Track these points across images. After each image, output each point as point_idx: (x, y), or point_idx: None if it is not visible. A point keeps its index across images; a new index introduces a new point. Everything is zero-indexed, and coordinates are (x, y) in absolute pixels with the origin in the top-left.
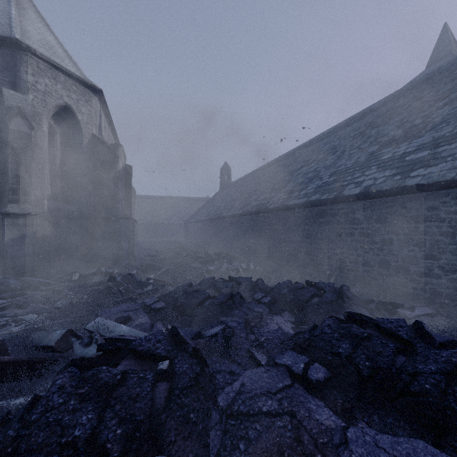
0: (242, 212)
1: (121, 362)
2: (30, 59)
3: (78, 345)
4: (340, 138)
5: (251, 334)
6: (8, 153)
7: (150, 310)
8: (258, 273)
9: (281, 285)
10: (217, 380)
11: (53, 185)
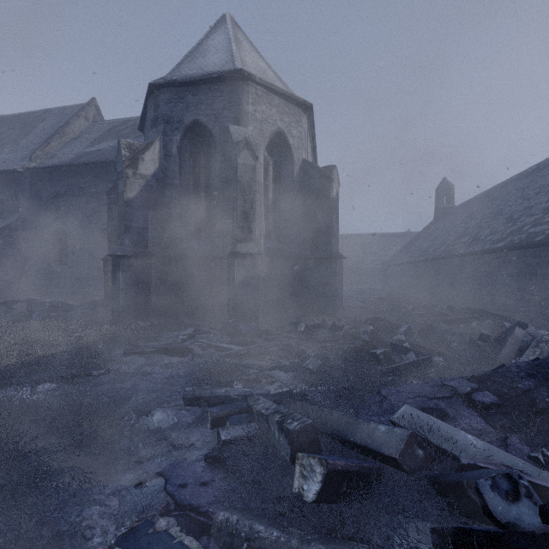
0: (506, 245)
1: None
2: (250, 88)
3: (491, 492)
4: None
5: None
6: (237, 190)
7: (470, 403)
8: None
9: None
10: None
11: (267, 222)
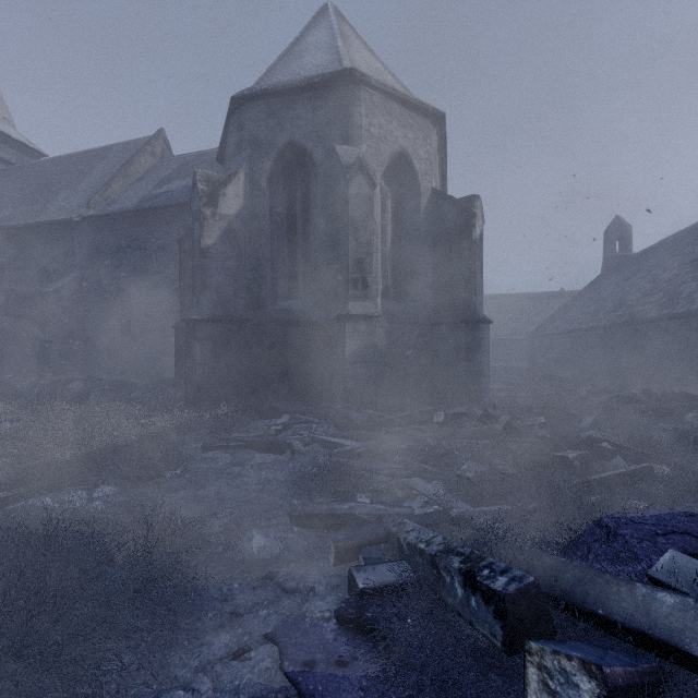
0: None
1: None
2: (363, 94)
3: None
4: None
5: None
6: (348, 229)
7: None
8: None
9: None
10: None
11: (384, 275)
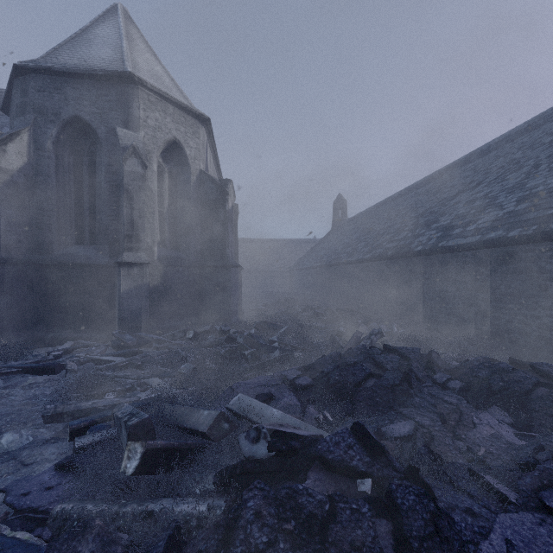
0: (371, 256)
1: (308, 474)
2: (141, 93)
3: (244, 440)
4: (524, 148)
5: (457, 440)
6: (124, 197)
7: (293, 386)
8: (413, 341)
9: (474, 363)
10: (457, 526)
11: (162, 230)
